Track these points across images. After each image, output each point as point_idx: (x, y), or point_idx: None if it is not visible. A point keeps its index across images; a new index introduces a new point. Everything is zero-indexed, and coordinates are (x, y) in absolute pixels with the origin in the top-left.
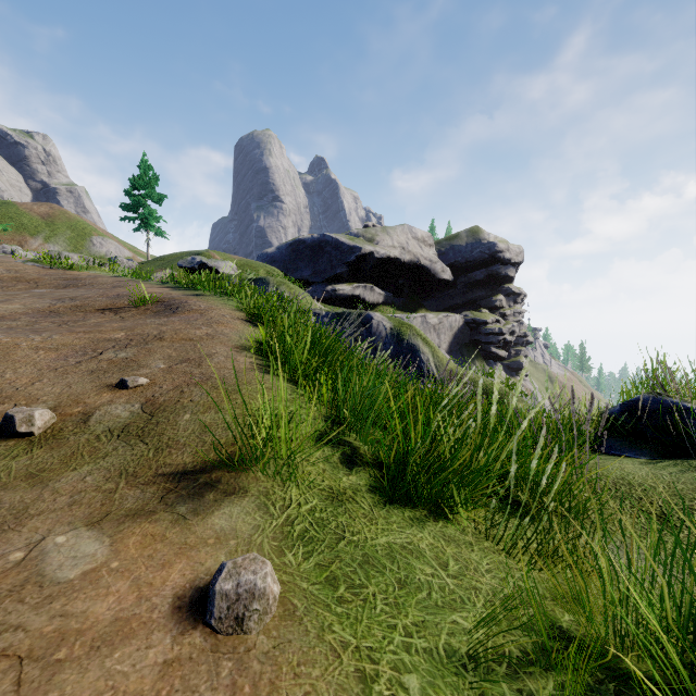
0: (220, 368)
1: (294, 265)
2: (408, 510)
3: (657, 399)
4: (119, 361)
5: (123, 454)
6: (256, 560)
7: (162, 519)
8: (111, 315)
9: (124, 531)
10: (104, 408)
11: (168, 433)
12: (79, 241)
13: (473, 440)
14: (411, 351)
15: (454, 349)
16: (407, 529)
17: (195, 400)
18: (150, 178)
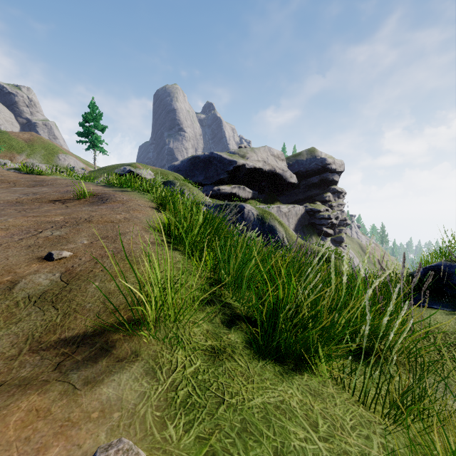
0: (130, 243)
1: (192, 173)
2: (278, 364)
3: (453, 265)
4: (52, 238)
5: (34, 319)
6: (129, 452)
7: (52, 389)
8: (59, 205)
9: (10, 405)
10: (30, 277)
11: (77, 299)
12: (50, 157)
13: (329, 303)
14: (271, 230)
15: (298, 229)
16: (278, 385)
17: (105, 270)
18: (96, 115)
